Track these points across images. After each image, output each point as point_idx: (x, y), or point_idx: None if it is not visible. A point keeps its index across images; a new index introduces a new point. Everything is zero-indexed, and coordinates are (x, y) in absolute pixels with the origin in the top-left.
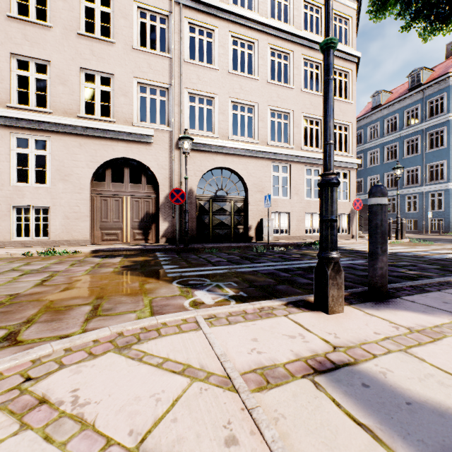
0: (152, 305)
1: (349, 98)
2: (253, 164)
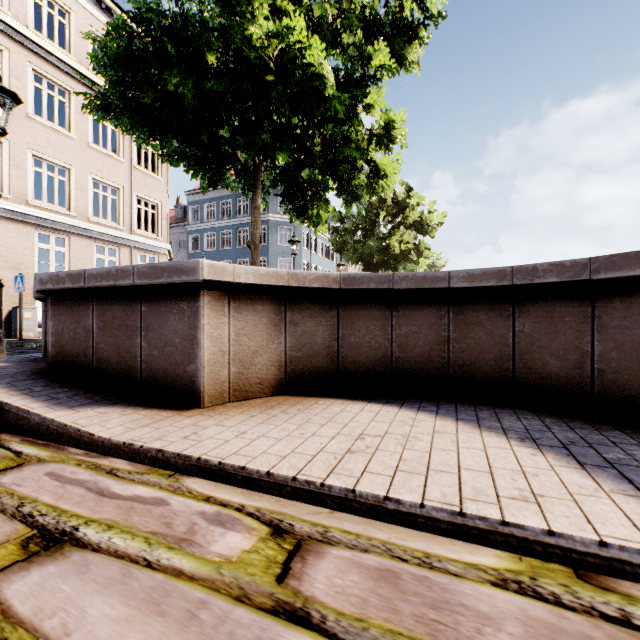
0: None
1: (159, 173)
2: (0, 228)
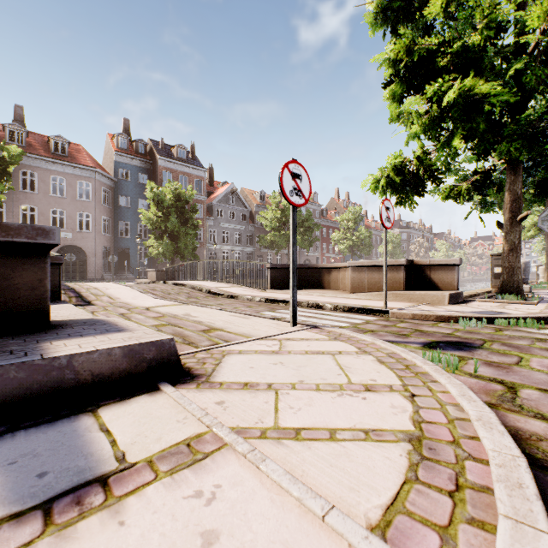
0: None
1: None
2: None
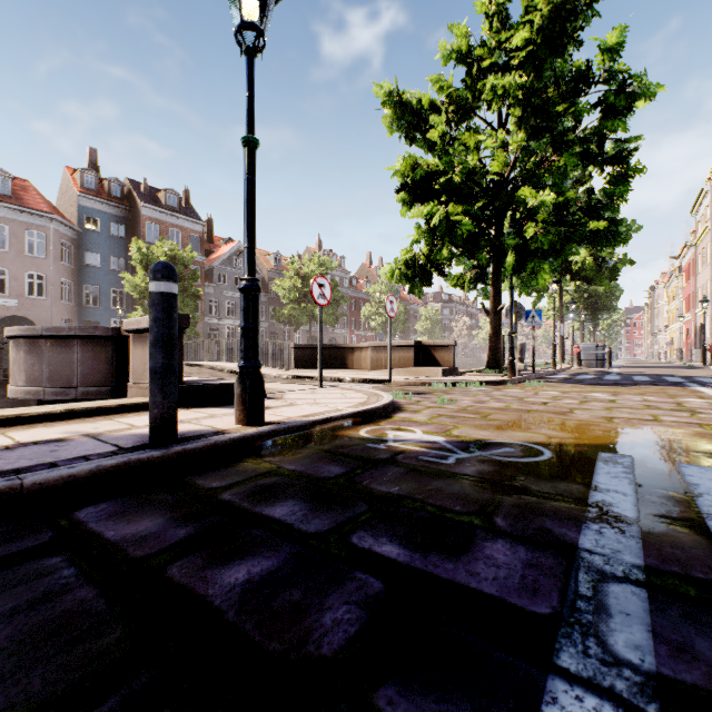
0: (434, 423)
1: None
2: None
